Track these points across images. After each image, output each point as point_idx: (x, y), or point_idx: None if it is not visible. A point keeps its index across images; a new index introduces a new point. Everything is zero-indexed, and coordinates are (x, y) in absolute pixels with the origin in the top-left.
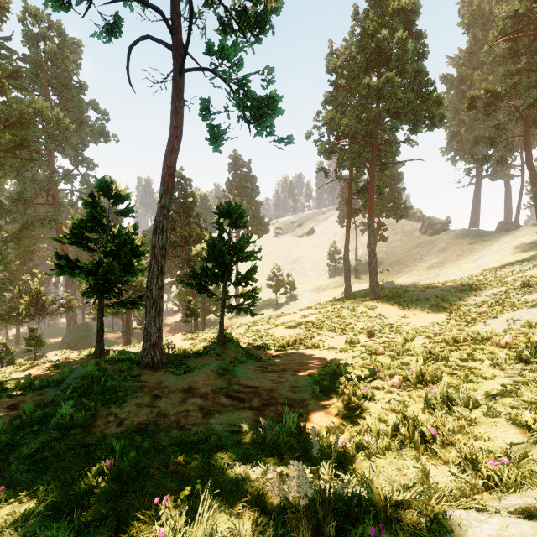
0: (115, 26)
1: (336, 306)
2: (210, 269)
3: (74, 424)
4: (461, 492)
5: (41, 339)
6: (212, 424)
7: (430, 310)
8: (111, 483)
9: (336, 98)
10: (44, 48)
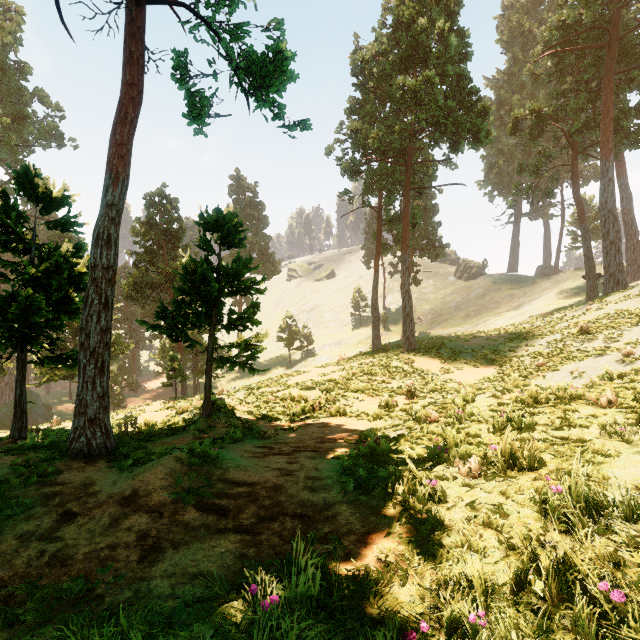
0: None
1: (364, 361)
2: (188, 305)
3: None
4: None
5: None
6: (153, 577)
7: (476, 364)
8: None
9: (362, 107)
10: None
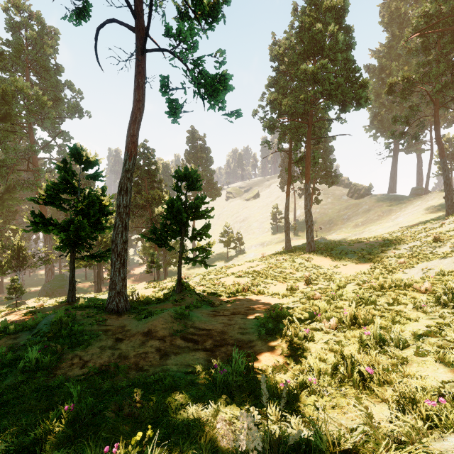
0: (84, 10)
1: (278, 258)
2: (169, 226)
3: (40, 367)
4: (408, 437)
5: (21, 288)
6: (168, 365)
7: (357, 261)
8: (65, 429)
9: (278, 82)
10: (25, 34)
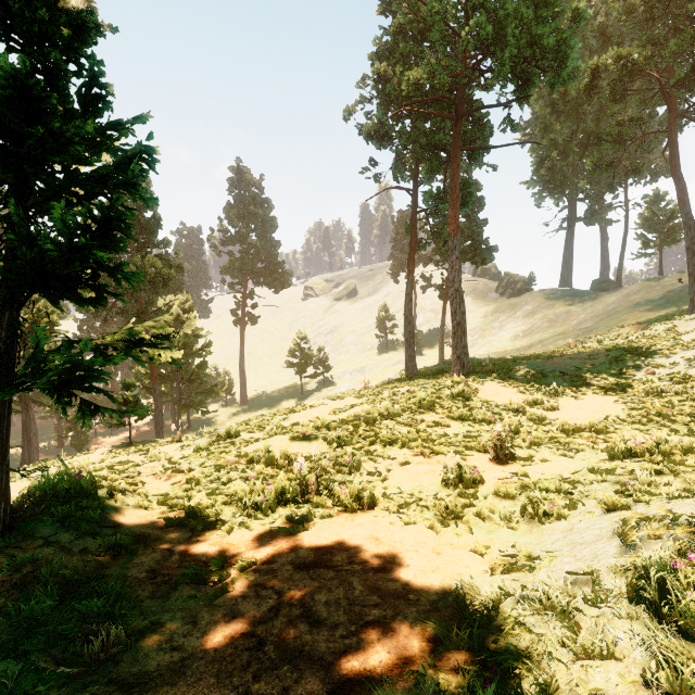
0: None
1: (398, 390)
2: None
3: None
4: None
5: None
6: None
7: (575, 393)
8: None
9: (392, 53)
10: None
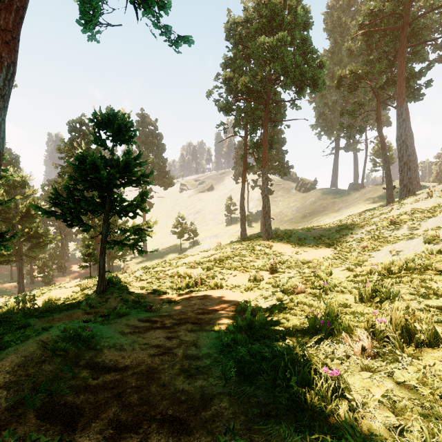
0: None
1: (235, 247)
2: (80, 192)
3: None
4: None
5: None
6: None
7: (317, 247)
8: None
9: (233, 63)
10: None
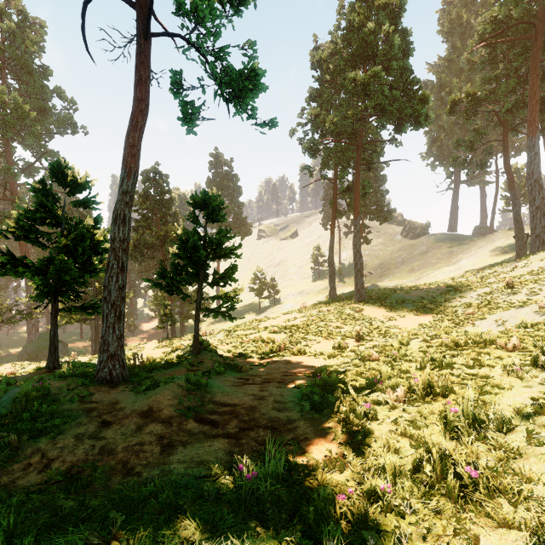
0: None
1: (322, 309)
2: (182, 267)
3: None
4: None
5: None
6: (172, 463)
7: (416, 312)
8: None
9: (320, 95)
10: (1, 25)
